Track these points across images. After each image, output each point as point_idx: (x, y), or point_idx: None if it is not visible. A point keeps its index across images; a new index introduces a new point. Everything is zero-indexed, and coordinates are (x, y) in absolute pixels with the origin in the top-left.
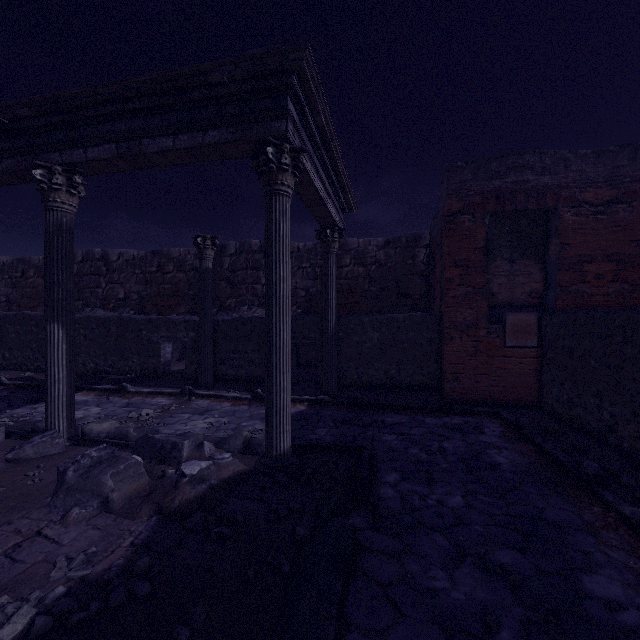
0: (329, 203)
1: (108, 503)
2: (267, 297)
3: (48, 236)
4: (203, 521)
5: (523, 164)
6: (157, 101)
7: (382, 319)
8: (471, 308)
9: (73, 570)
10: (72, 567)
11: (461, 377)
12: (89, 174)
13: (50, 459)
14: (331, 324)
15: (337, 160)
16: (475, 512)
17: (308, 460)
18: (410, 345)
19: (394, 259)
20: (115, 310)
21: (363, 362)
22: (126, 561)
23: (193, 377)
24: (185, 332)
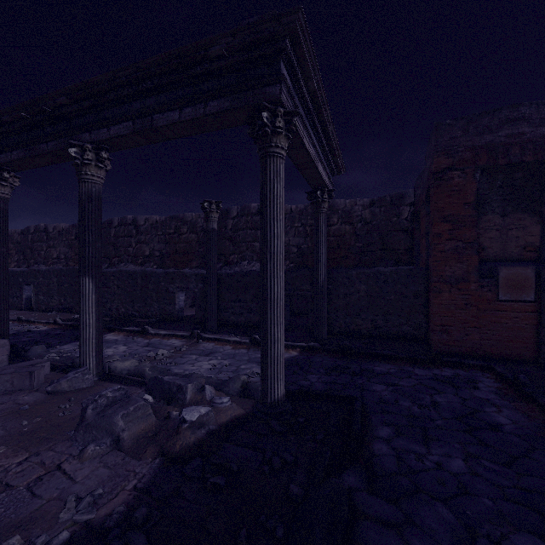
0: (320, 166)
1: (119, 441)
2: (262, 253)
3: (81, 204)
4: (201, 468)
5: (518, 116)
6: (165, 79)
7: (369, 273)
8: (461, 262)
9: (79, 513)
10: (79, 509)
11: (450, 329)
12: (113, 150)
13: (80, 393)
14: (321, 277)
15: (327, 124)
16: (480, 481)
17: (301, 407)
18: (396, 297)
19: (379, 217)
20: (142, 265)
21: (351, 312)
22: (127, 507)
23: (201, 322)
24: (195, 283)
